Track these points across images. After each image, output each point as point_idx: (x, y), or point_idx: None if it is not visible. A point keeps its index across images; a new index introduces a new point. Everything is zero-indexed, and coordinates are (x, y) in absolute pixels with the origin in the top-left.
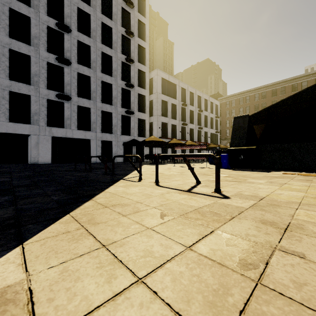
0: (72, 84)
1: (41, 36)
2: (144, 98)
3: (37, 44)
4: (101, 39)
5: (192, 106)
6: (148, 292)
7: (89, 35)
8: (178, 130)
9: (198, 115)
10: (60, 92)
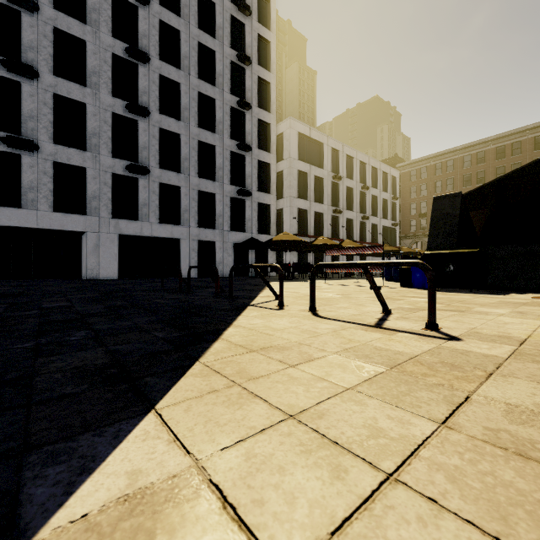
0: (151, 147)
1: (102, 70)
2: (269, 169)
3: (96, 84)
4: (198, 70)
5: (351, 180)
6: (419, 499)
7: (177, 66)
8: (326, 221)
9: (360, 195)
10: (133, 161)
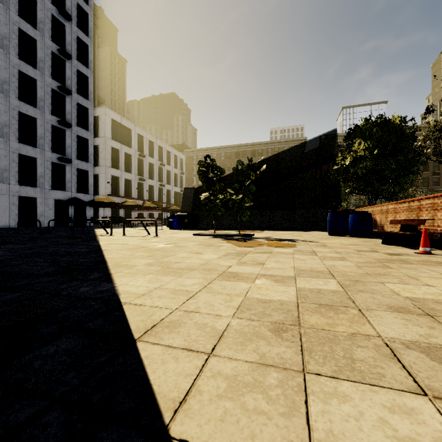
0: None
1: None
2: (87, 143)
3: None
4: (18, 51)
5: (152, 158)
6: (135, 242)
7: None
8: (134, 186)
9: (159, 169)
10: None
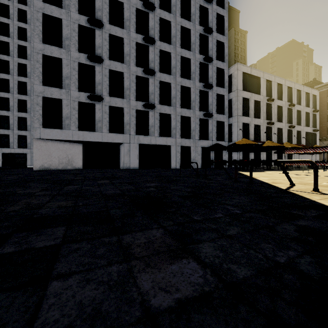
0: (155, 93)
1: (131, 53)
2: (223, 98)
3: (128, 61)
4: (180, 43)
5: (280, 100)
6: None
7: (169, 42)
8: (262, 130)
9: (287, 111)
10: (146, 101)
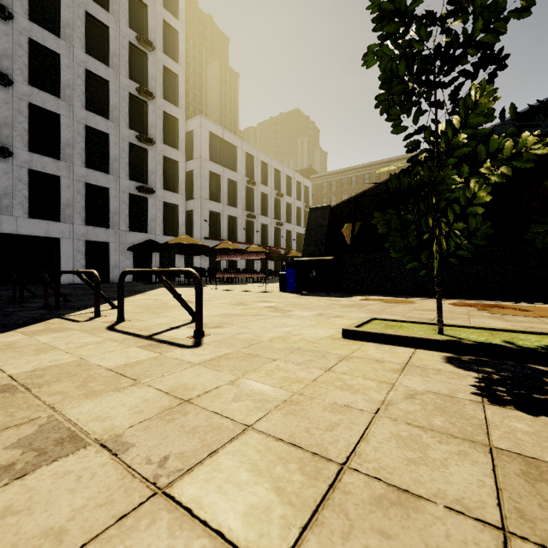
0: (15, 124)
1: None
2: (177, 167)
3: None
4: (86, 44)
5: (266, 186)
6: None
7: (56, 33)
8: (240, 225)
9: (275, 202)
10: None
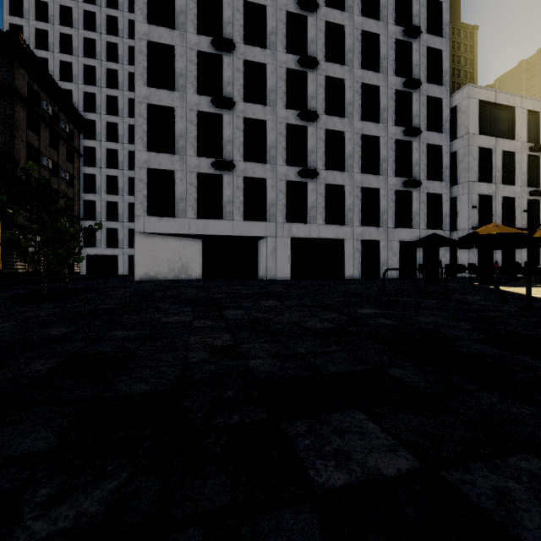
0: (318, 150)
1: (278, 87)
2: (439, 152)
3: (273, 100)
4: (361, 61)
5: None
6: None
7: (341, 62)
8: (519, 207)
9: None
10: (302, 166)
